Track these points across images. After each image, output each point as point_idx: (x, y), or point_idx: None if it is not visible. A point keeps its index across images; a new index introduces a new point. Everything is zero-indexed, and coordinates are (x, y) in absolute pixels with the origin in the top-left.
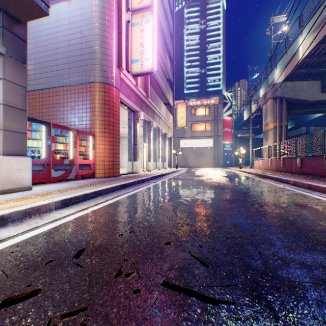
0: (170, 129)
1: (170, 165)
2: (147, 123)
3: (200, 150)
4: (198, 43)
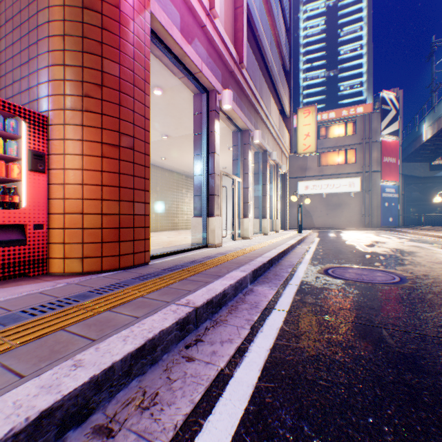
0: (285, 157)
1: (284, 226)
2: (240, 133)
3: (335, 197)
4: (324, 30)
